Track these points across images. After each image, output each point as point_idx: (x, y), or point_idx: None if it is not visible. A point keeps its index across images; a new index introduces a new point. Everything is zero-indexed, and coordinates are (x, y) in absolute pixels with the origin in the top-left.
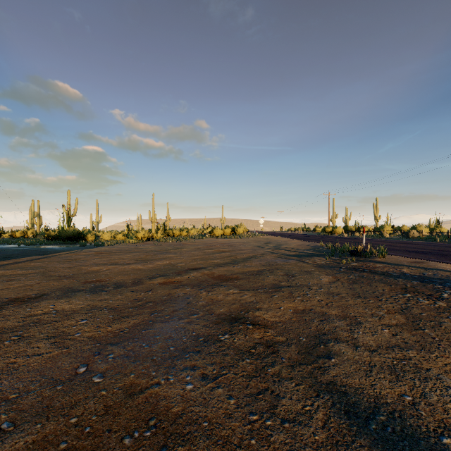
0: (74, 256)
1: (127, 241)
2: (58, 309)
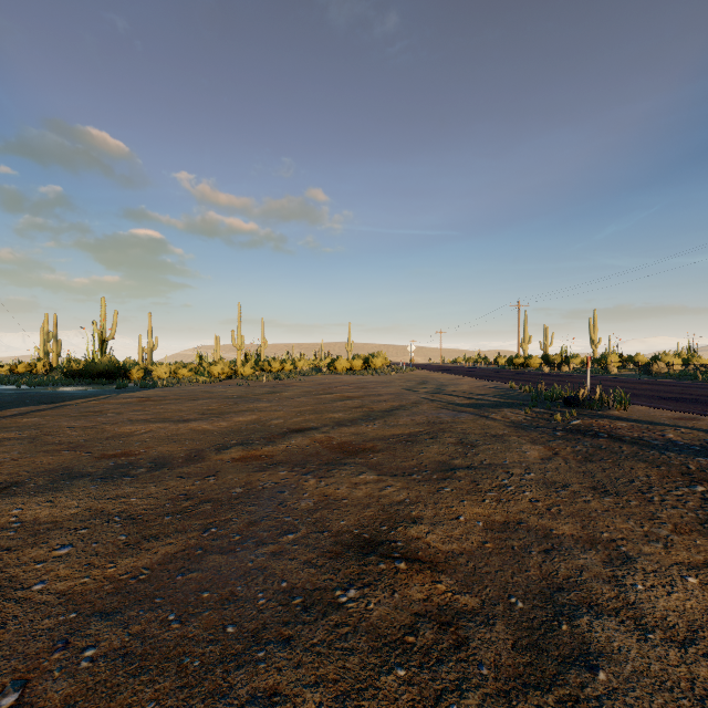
0: (101, 405)
1: (196, 379)
2: (26, 517)
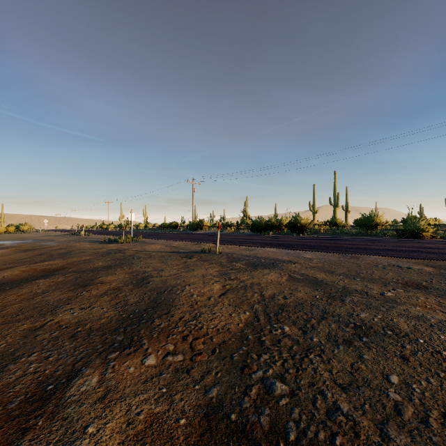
0: None
1: None
2: None
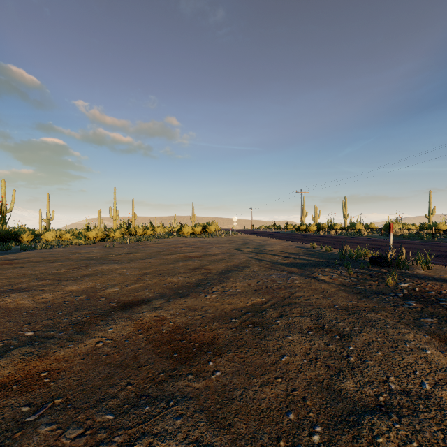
0: None
1: (74, 242)
2: None
